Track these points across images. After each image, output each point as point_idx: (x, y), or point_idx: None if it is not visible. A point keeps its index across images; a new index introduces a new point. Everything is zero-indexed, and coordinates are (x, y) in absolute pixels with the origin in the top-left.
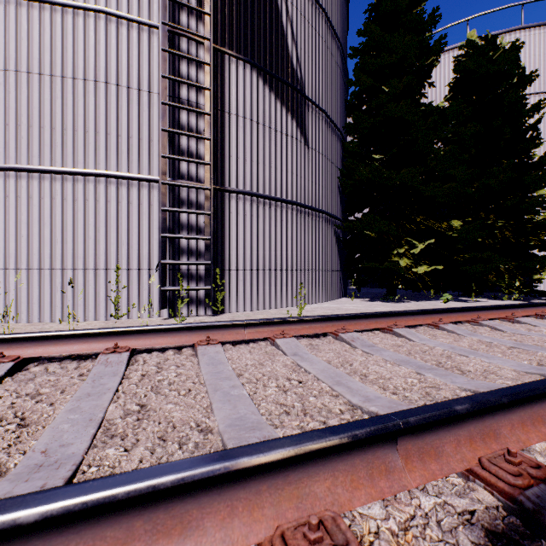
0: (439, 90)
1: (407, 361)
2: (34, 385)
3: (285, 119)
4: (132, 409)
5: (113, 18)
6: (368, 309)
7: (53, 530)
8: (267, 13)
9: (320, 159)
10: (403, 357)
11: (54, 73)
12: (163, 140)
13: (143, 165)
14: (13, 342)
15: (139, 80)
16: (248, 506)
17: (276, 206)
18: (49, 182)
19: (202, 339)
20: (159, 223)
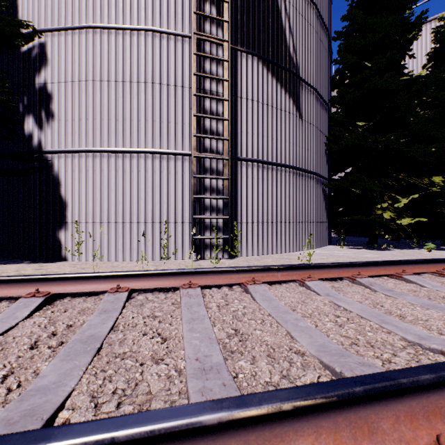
0: (416, 59)
1: (433, 305)
2: (148, 309)
3: (284, 99)
4: (230, 332)
5: (157, 34)
6: (358, 256)
7: (294, 417)
8: (270, 13)
9: (311, 129)
10: (427, 301)
11: (117, 80)
12: (193, 123)
13: (178, 143)
14: (122, 277)
15: (175, 78)
16: (407, 416)
17: (277, 170)
18: (114, 159)
19: (247, 279)
20: (189, 186)
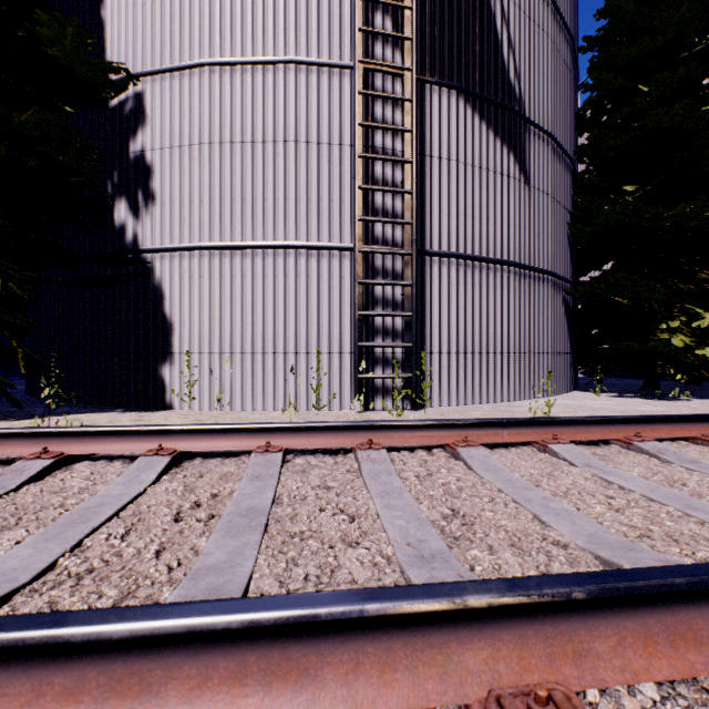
0: None
1: None
2: (316, 477)
3: (499, 154)
4: (445, 513)
5: (303, 66)
6: (627, 408)
7: (586, 611)
8: (476, 19)
9: (544, 200)
10: None
11: (244, 140)
12: (358, 200)
13: (334, 232)
14: (272, 432)
15: (329, 133)
16: None
17: (488, 270)
18: (240, 258)
19: (455, 439)
20: (350, 298)
